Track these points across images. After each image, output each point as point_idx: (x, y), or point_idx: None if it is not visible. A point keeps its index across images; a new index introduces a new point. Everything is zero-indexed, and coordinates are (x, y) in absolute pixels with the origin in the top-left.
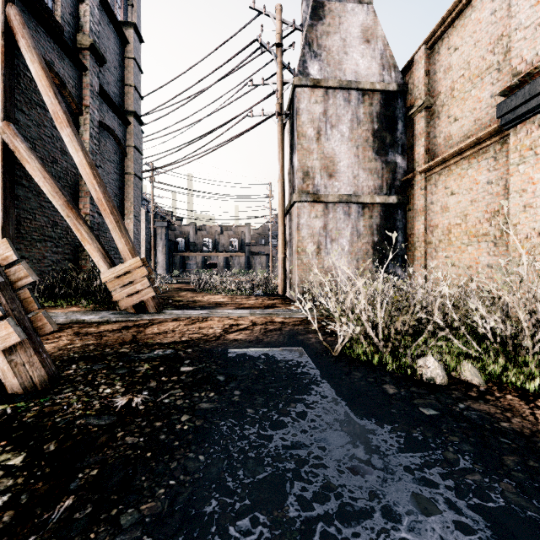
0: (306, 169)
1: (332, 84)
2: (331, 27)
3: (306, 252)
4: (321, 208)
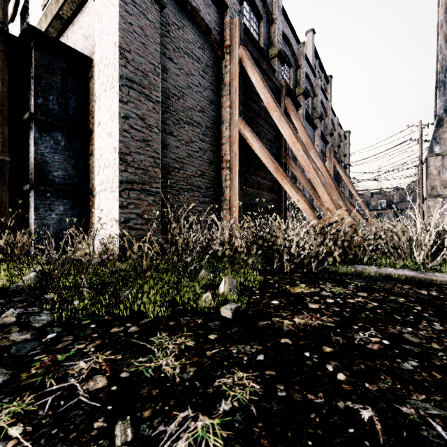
0: (432, 186)
1: (446, 154)
2: (446, 128)
3: (432, 216)
4: (440, 200)
